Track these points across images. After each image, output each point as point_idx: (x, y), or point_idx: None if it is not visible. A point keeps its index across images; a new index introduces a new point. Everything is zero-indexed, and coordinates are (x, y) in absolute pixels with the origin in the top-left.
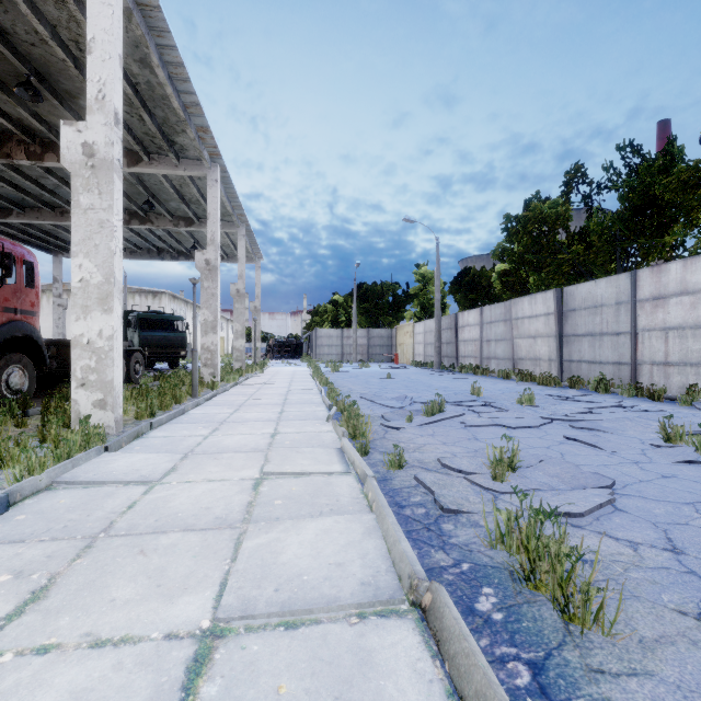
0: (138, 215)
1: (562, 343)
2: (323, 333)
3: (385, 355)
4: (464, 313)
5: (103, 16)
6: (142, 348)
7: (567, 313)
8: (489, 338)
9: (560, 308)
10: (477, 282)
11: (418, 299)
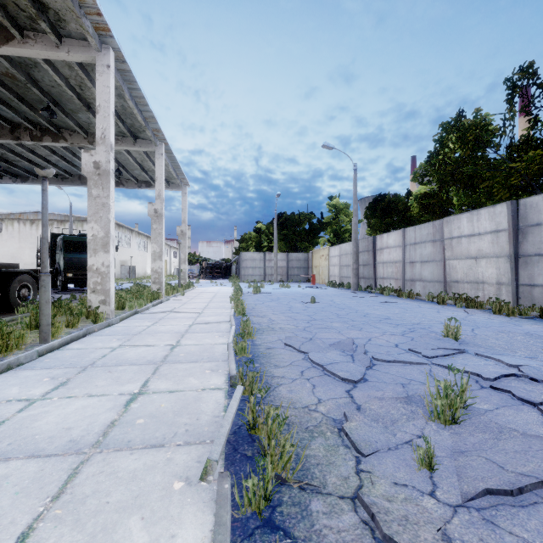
0: (50, 131)
1: (518, 264)
2: (248, 256)
3: (302, 276)
4: (383, 236)
5: None
6: (35, 270)
7: (527, 229)
8: (412, 260)
9: (515, 223)
10: (393, 206)
11: (331, 227)
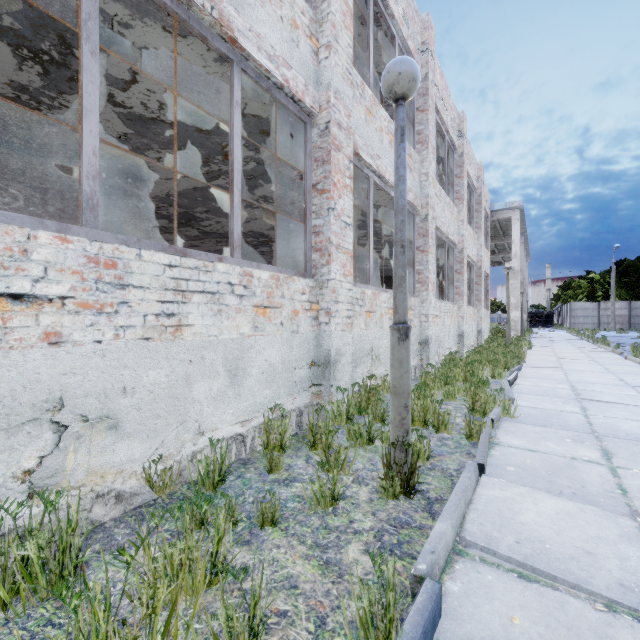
0: None
1: None
2: (578, 306)
3: None
4: None
5: (516, 233)
6: None
7: None
8: None
9: None
10: None
11: None
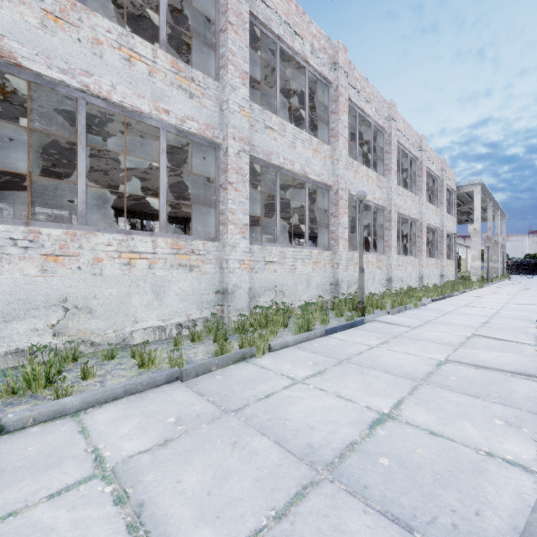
0: None
1: None
2: None
3: None
4: None
5: (478, 202)
6: None
7: None
8: None
9: None
10: None
11: None
